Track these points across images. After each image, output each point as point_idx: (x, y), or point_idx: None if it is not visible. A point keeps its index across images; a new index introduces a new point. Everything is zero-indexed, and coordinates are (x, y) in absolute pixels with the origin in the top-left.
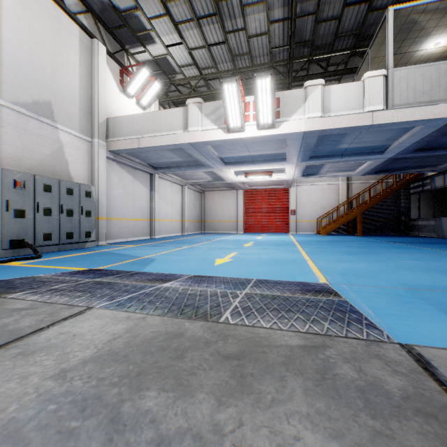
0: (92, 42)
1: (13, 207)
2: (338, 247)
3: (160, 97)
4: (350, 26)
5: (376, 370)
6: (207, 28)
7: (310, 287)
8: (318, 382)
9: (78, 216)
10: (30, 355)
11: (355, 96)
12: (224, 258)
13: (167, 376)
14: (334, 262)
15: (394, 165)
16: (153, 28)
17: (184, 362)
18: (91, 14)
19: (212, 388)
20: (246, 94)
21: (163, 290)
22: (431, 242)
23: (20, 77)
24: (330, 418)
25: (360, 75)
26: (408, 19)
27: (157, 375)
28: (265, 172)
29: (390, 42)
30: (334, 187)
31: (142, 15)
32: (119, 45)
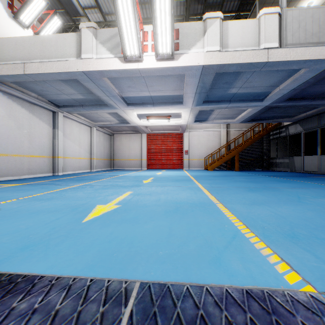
0: None
1: None
2: (232, 182)
3: None
4: None
5: None
6: None
7: None
8: None
9: None
10: None
11: (251, 33)
12: (109, 204)
13: None
14: (250, 205)
15: (265, 115)
16: None
17: None
18: None
19: None
20: None
21: None
22: (297, 176)
23: None
24: None
25: None
26: None
27: None
28: (164, 116)
29: None
30: (217, 133)
31: None
32: None
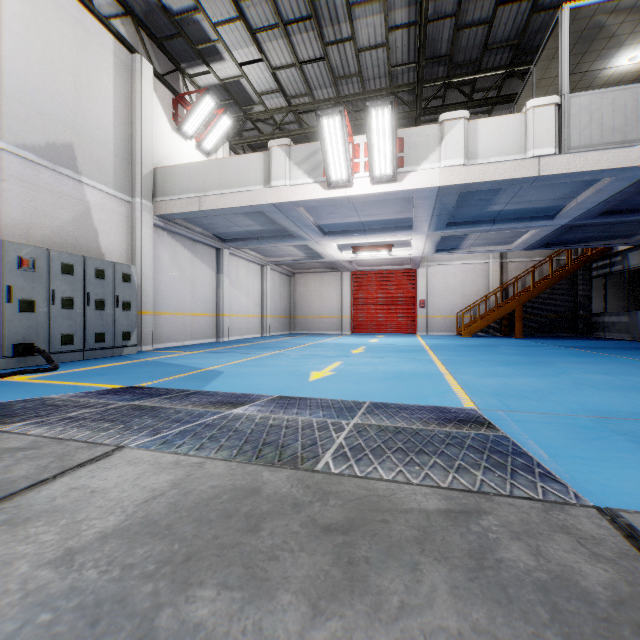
0: (133, 58)
1: (18, 296)
2: (488, 355)
3: (231, 138)
4: (505, 34)
5: (563, 553)
6: (298, 37)
7: (450, 414)
8: (472, 573)
9: (112, 309)
10: (21, 525)
11: (513, 134)
12: (323, 371)
13: (233, 562)
14: (484, 376)
15: (570, 236)
16: (220, 38)
17: (260, 538)
18: (132, 18)
19: (304, 584)
20: (354, 134)
21: (231, 420)
22: (624, 347)
23: (28, 108)
24: (496, 639)
25: (520, 104)
26: (592, 22)
27: (217, 560)
28: (381, 245)
29: (565, 56)
30: (481, 268)
31: (205, 19)
32: (172, 62)
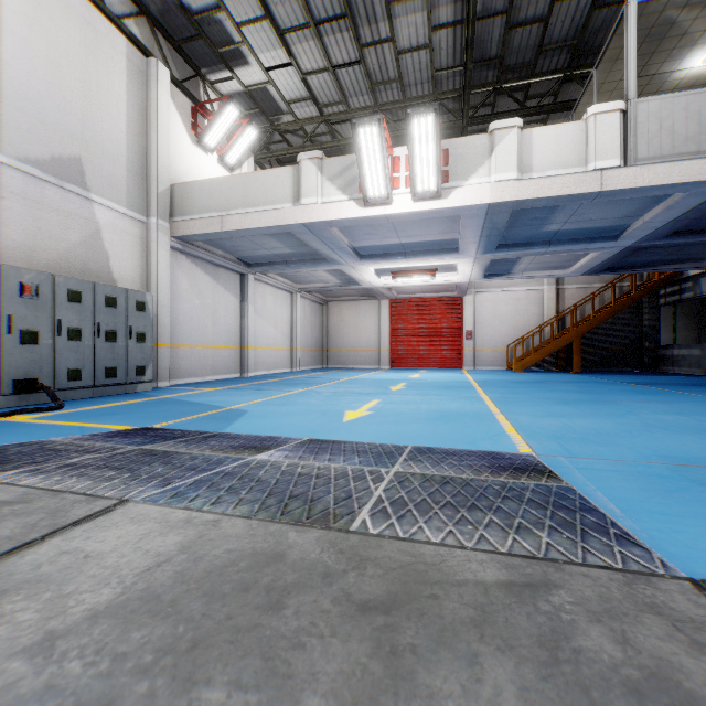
0: (148, 63)
1: (19, 326)
2: (544, 392)
3: (257, 151)
4: (563, 34)
5: (656, 641)
6: (331, 39)
7: (505, 461)
8: (545, 668)
9: (125, 341)
10: None
11: (572, 144)
12: (359, 410)
13: (249, 651)
14: (541, 417)
15: (635, 259)
16: (245, 40)
17: (283, 619)
18: (146, 18)
19: (336, 682)
20: (393, 146)
21: (254, 467)
22: (697, 384)
23: (31, 118)
24: None
25: (580, 112)
26: (661, 18)
27: (229, 648)
28: (424, 270)
29: (631, 57)
30: (535, 295)
31: (228, 18)
32: (191, 67)
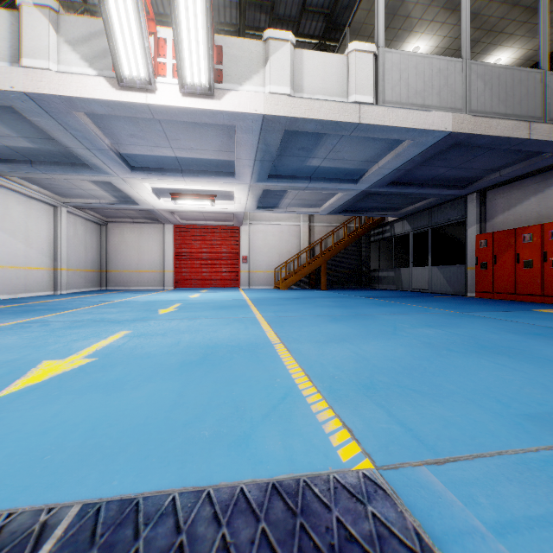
0: None
1: None
2: (311, 308)
3: None
4: None
5: None
6: None
7: None
8: None
9: None
10: None
11: (337, 75)
12: (72, 357)
13: None
14: (325, 343)
15: (363, 204)
16: None
17: None
18: None
19: None
20: None
21: None
22: (402, 296)
23: None
24: None
25: None
26: None
27: None
28: (203, 195)
29: (381, 9)
30: (294, 229)
31: None
32: None
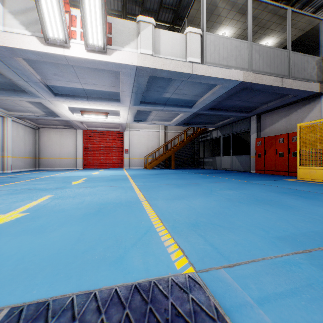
0: None
1: None
2: (165, 180)
3: None
4: (171, 1)
5: None
6: None
7: None
8: None
9: None
10: None
11: (179, 45)
12: (12, 213)
13: None
14: (172, 200)
15: (195, 120)
16: None
17: None
18: None
19: None
20: None
21: None
22: (216, 172)
23: None
24: None
25: None
26: (213, 0)
27: None
28: (101, 112)
29: (204, 10)
30: (156, 134)
31: None
32: None
